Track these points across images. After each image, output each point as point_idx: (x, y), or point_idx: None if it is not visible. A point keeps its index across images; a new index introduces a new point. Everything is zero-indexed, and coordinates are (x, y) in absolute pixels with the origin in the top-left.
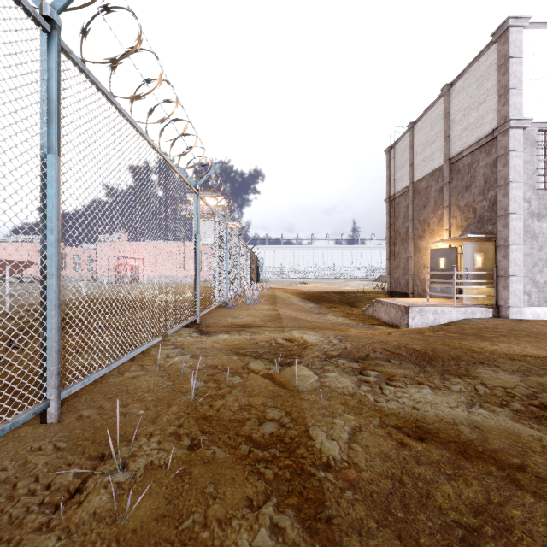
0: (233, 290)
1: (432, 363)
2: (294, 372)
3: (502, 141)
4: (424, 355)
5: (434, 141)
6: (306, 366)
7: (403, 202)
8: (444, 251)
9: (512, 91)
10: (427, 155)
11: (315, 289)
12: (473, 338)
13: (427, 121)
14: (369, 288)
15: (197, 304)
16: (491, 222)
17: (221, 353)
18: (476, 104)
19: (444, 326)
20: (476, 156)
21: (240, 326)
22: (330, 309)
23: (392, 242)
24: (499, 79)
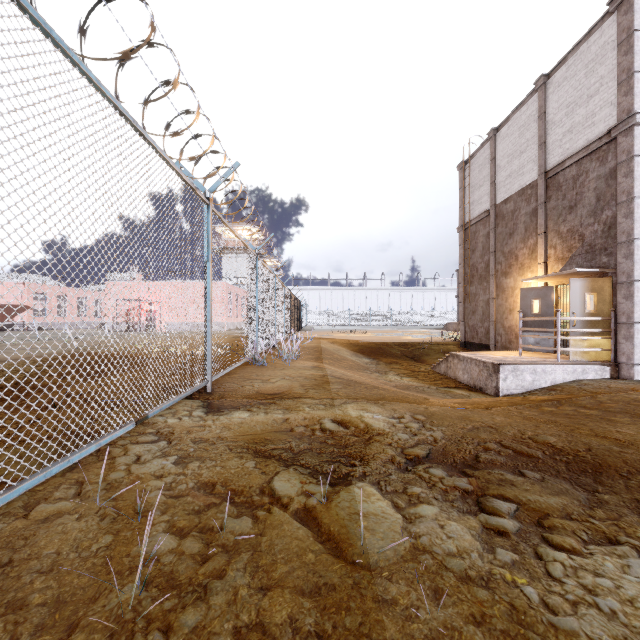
0: (267, 341)
1: (604, 482)
2: (355, 504)
3: (623, 143)
4: (578, 460)
5: (524, 150)
6: (375, 485)
7: (482, 231)
8: (538, 291)
9: (638, 76)
10: (515, 168)
11: (371, 339)
12: (629, 420)
13: (515, 126)
14: (437, 338)
15: (207, 364)
16: (606, 252)
17: (230, 453)
18: (584, 98)
19: (548, 390)
20: (584, 166)
21: (269, 397)
22: (390, 365)
23: (467, 280)
24: (619, 61)
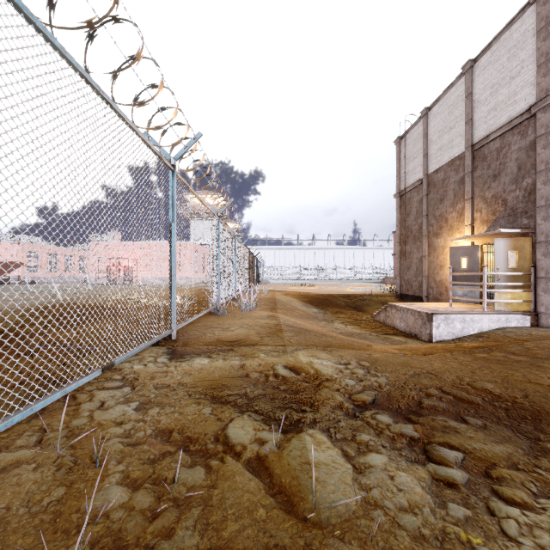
0: (228, 293)
1: (544, 429)
2: (306, 453)
3: (542, 119)
4: (517, 407)
5: (453, 126)
6: (325, 432)
7: (416, 197)
8: (466, 249)
9: None
10: (445, 142)
11: (319, 291)
12: None
13: (445, 105)
14: (377, 290)
15: (172, 314)
16: (526, 215)
17: (188, 399)
18: (507, 79)
19: (475, 336)
20: (507, 139)
21: (228, 344)
22: (336, 315)
23: (403, 240)
24: (538, 46)
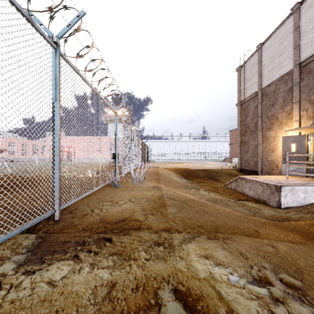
0: (125, 169)
1: None
2: None
3: None
4: None
5: (283, 52)
6: None
7: (252, 104)
8: (295, 138)
9: None
10: (276, 65)
11: (186, 167)
12: None
13: (276, 39)
14: (224, 166)
15: (54, 195)
16: None
17: None
18: None
19: None
20: None
21: (108, 230)
22: (200, 183)
23: (242, 134)
24: None
